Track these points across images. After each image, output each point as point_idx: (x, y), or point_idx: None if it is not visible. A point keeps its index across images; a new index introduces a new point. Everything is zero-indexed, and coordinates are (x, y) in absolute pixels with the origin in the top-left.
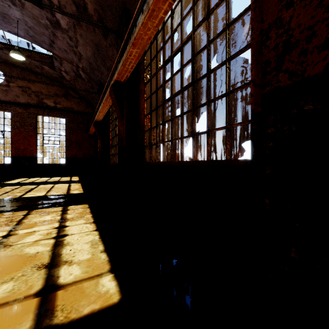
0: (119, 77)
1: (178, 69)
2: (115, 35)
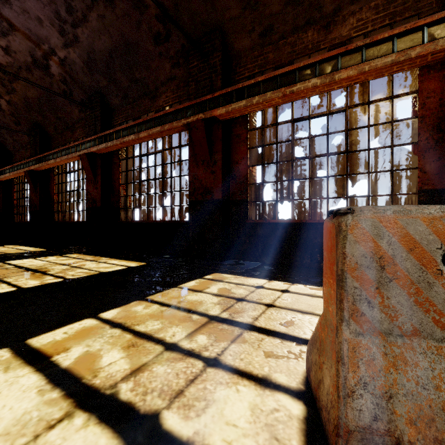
0: (34, 169)
1: (73, 181)
2: (28, 129)
